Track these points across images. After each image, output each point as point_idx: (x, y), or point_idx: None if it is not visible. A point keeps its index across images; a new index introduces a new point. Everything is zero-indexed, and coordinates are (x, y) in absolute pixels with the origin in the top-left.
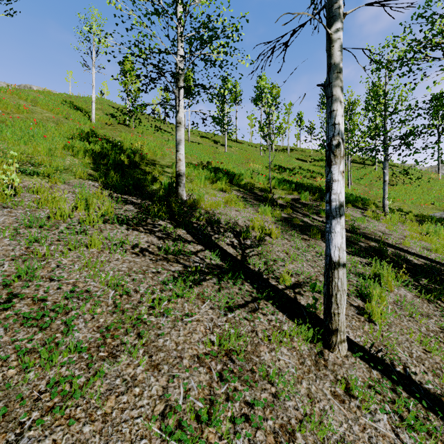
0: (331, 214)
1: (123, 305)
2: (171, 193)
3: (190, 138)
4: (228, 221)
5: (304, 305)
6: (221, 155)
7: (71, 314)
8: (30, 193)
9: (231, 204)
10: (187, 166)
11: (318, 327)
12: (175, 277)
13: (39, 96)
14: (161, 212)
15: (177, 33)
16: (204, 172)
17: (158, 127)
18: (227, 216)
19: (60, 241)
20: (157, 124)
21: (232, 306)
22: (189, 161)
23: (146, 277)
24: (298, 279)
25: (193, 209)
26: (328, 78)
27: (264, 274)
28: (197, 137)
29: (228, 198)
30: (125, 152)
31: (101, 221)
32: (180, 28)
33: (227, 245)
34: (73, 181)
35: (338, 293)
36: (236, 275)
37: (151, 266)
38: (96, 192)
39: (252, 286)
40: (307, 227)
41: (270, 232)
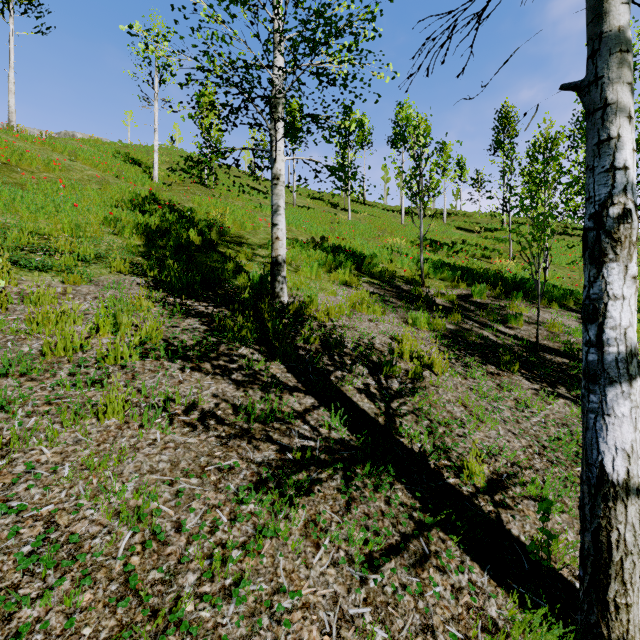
0: (604, 372)
1: (146, 574)
2: (263, 293)
3: (296, 200)
4: (358, 342)
5: (520, 538)
6: (342, 226)
7: (19, 619)
8: (26, 304)
9: (361, 308)
10: (291, 245)
11: (560, 605)
12: (262, 478)
13: (83, 146)
14: (244, 332)
15: (274, 33)
16: (316, 254)
17: (250, 186)
18: (356, 332)
19: (51, 405)
20: (249, 181)
21: (375, 552)
22: (294, 237)
23: (205, 483)
24: (496, 468)
25: (300, 320)
26: (594, 68)
27: (431, 459)
28: (306, 199)
29: (356, 298)
30: (197, 226)
31: (137, 356)
32: (278, 24)
33: (358, 394)
34: (106, 278)
35: (625, 558)
36: (379, 469)
37: (217, 453)
38: (138, 298)
39: (410, 492)
40: (491, 349)
41: (430, 363)
